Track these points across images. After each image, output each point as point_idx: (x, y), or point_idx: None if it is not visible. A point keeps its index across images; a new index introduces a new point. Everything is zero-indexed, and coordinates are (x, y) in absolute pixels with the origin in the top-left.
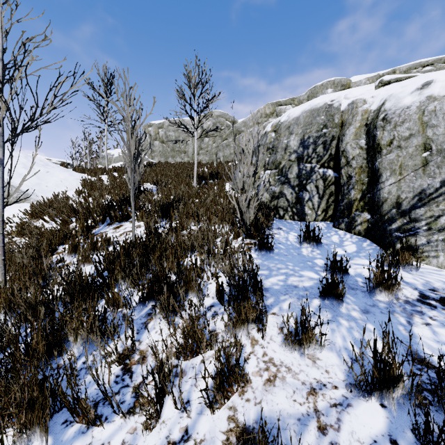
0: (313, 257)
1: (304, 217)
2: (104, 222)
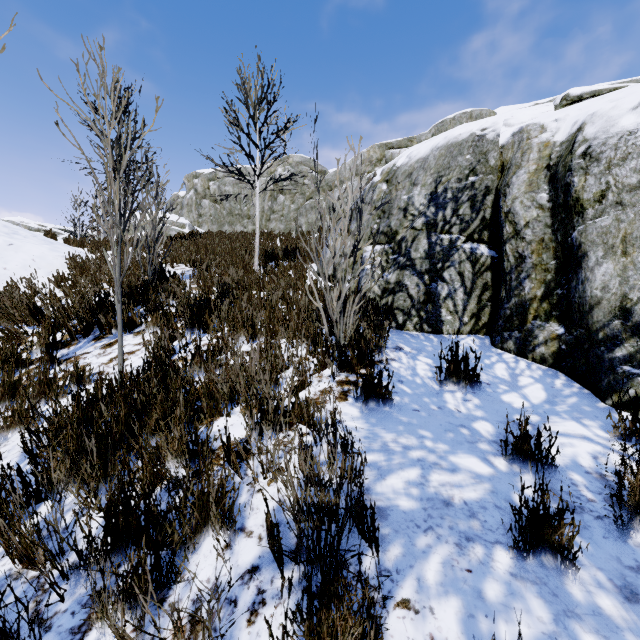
0: (470, 416)
1: (441, 328)
2: (89, 335)
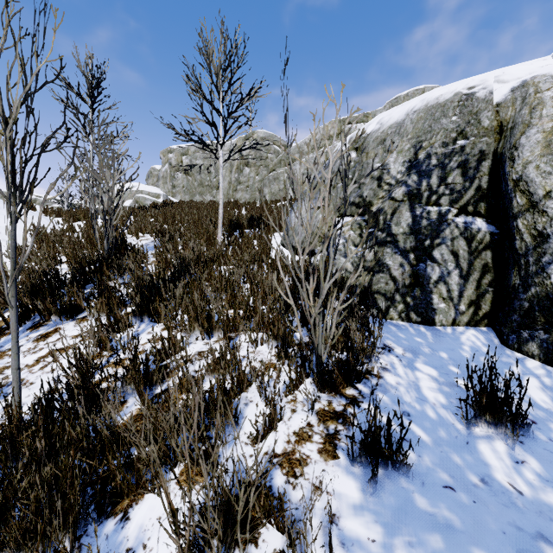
0: (544, 506)
1: (432, 317)
2: (27, 321)
